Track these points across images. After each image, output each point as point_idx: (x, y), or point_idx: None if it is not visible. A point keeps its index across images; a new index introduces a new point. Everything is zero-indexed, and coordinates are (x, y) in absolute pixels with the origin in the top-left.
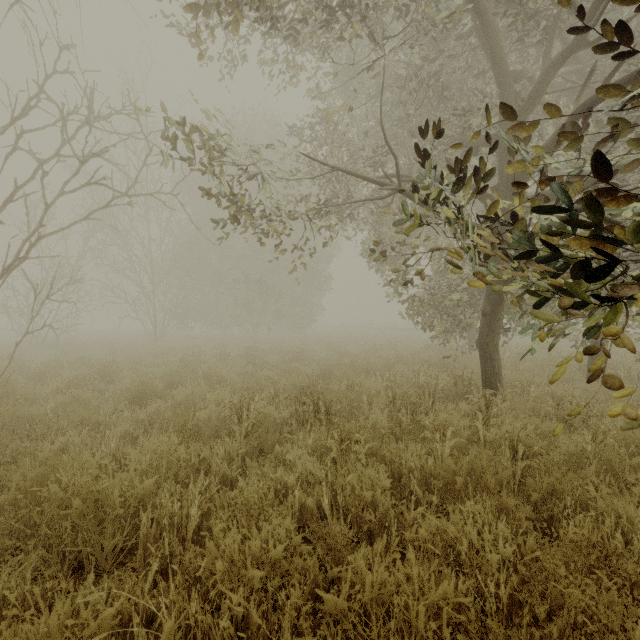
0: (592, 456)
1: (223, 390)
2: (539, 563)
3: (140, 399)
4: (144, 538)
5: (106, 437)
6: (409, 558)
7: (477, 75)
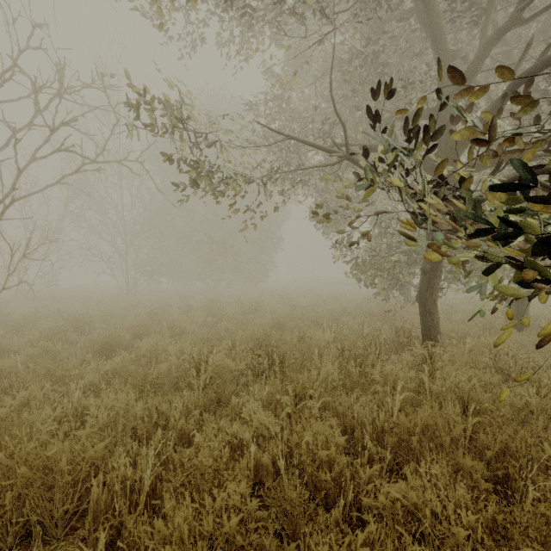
0: (537, 409)
1: (184, 342)
2: (513, 543)
3: (107, 350)
4: (94, 505)
5: (71, 389)
6: (370, 530)
7: (415, 55)
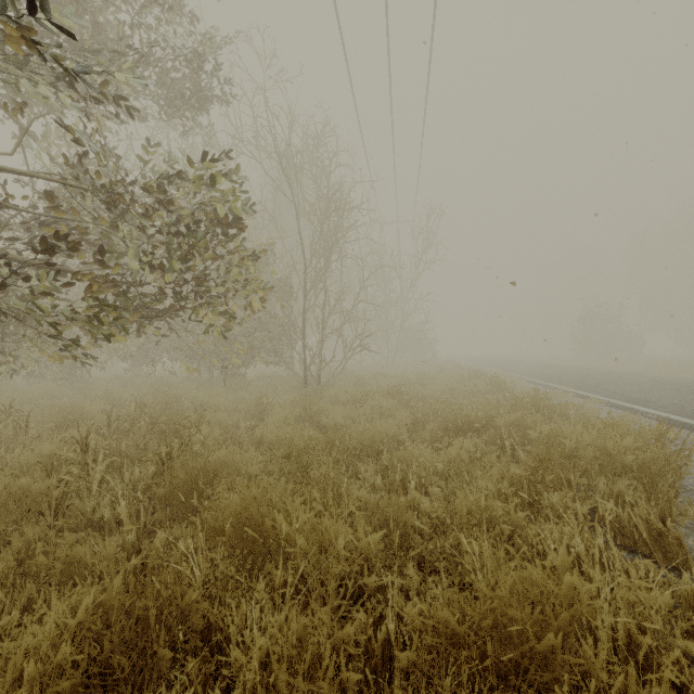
0: None
1: None
2: None
3: None
4: None
5: None
6: None
7: None
